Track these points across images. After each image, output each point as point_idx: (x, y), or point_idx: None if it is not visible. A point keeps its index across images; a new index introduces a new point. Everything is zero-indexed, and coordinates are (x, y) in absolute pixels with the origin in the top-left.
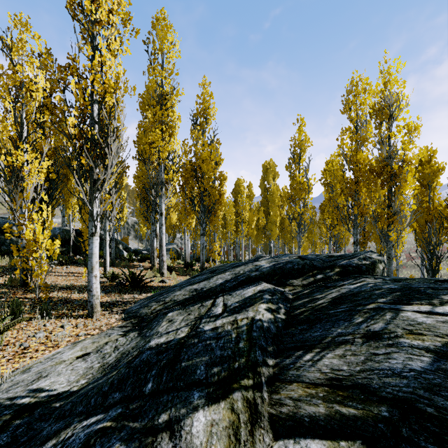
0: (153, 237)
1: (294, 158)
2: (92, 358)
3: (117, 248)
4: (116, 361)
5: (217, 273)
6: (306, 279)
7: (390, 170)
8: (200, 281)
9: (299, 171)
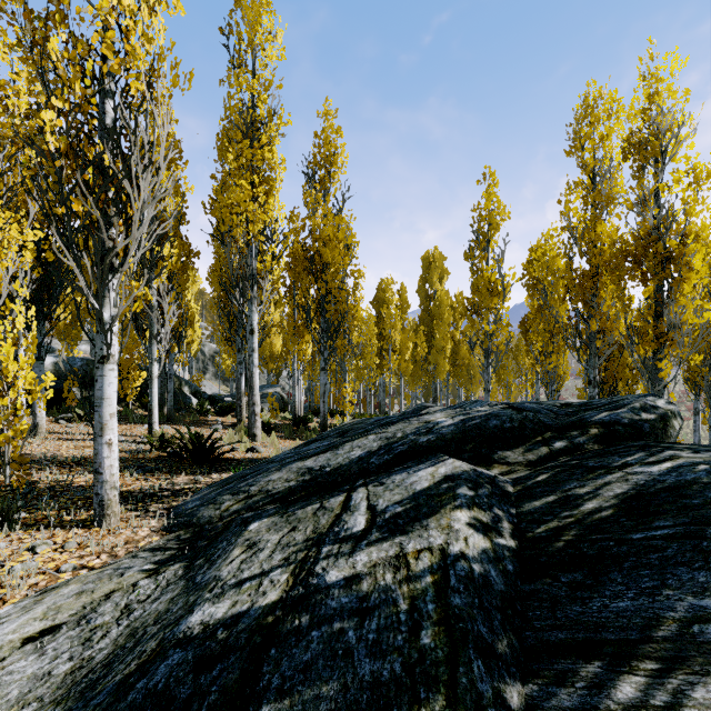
0: (240, 373)
1: (478, 240)
2: (60, 644)
3: (181, 392)
4: (106, 663)
5: (351, 436)
6: (533, 450)
7: (663, 250)
8: (319, 453)
9: (488, 262)
